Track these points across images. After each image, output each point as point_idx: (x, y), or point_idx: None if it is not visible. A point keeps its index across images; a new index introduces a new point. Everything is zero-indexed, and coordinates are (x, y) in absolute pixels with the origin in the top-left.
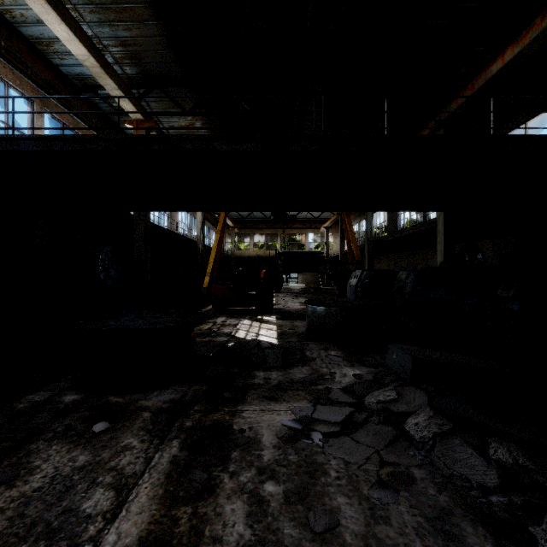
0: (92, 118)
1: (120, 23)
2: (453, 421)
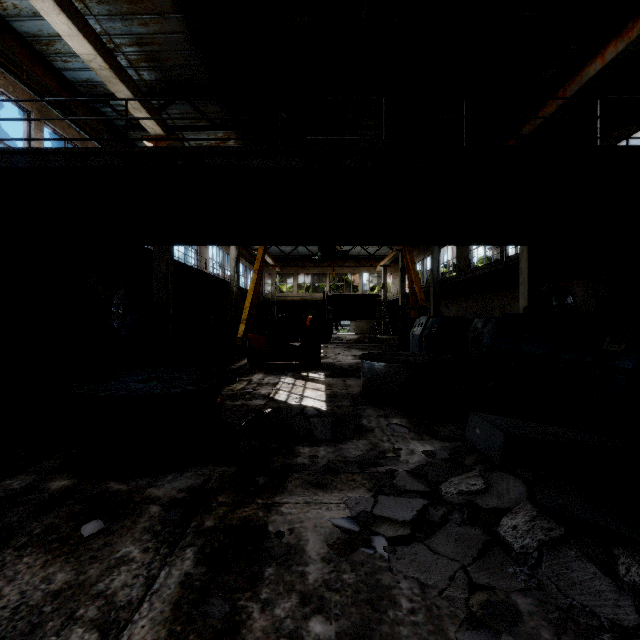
0: (104, 134)
1: (135, 16)
2: (563, 523)
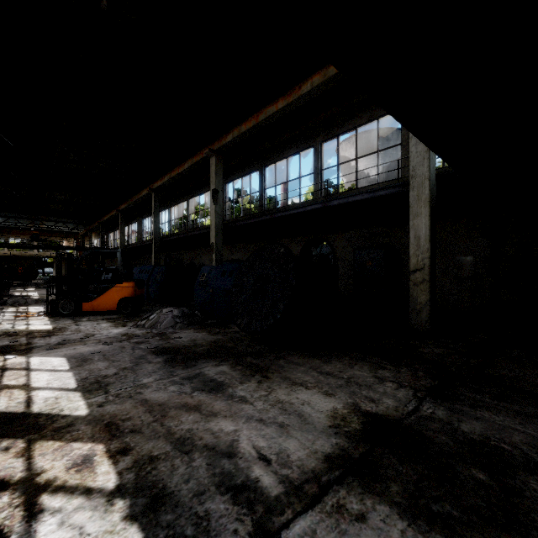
0: None
1: None
2: None
